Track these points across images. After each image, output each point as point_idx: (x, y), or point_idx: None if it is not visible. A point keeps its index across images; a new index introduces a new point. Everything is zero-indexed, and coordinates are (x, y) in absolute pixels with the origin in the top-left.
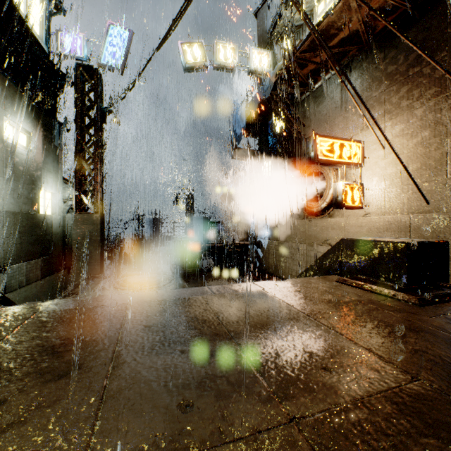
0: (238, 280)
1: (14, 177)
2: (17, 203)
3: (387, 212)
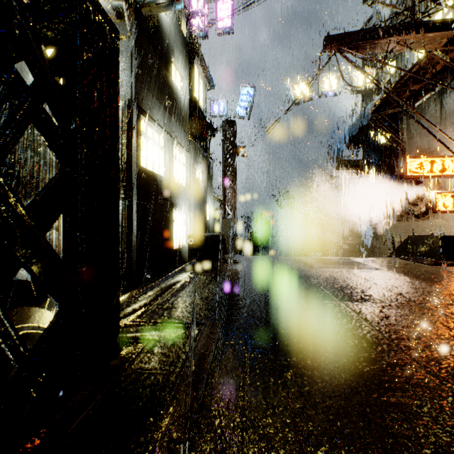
0: None
1: (199, 200)
2: (200, 214)
3: None
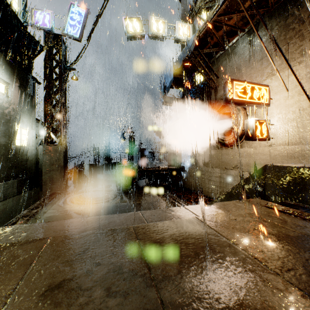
0: (167, 196)
1: None
2: None
3: (290, 143)
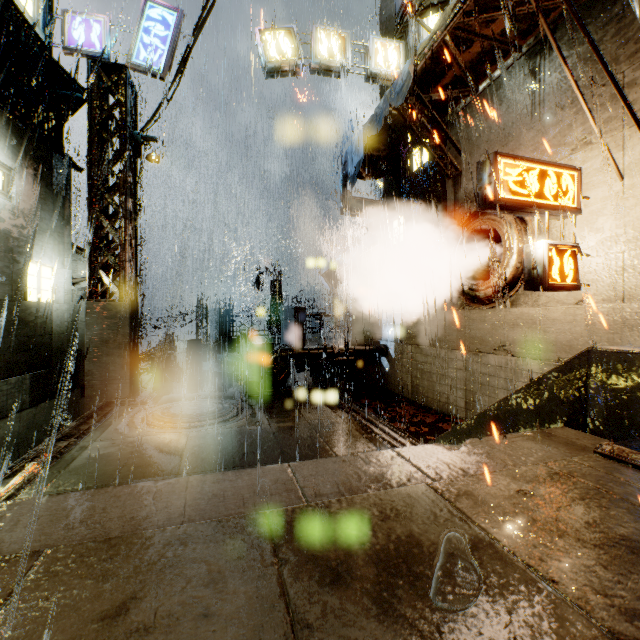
0: (352, 412)
1: None
2: None
3: (629, 295)
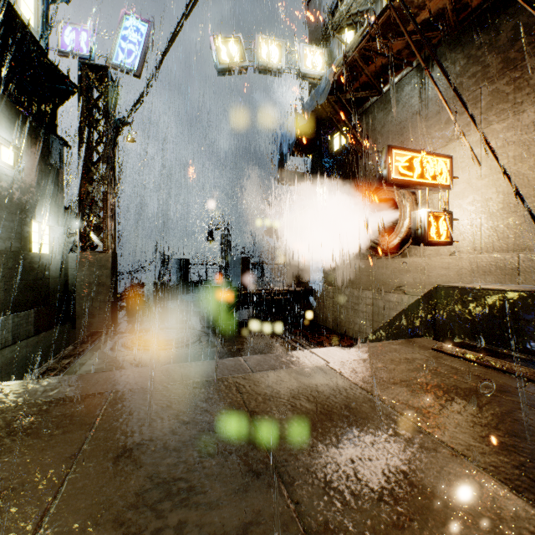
0: (285, 338)
1: None
2: (0, 238)
3: (484, 249)
